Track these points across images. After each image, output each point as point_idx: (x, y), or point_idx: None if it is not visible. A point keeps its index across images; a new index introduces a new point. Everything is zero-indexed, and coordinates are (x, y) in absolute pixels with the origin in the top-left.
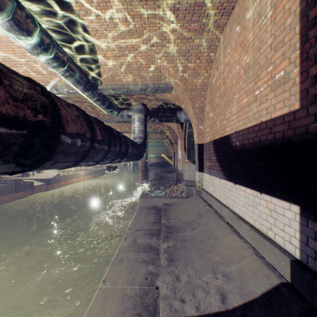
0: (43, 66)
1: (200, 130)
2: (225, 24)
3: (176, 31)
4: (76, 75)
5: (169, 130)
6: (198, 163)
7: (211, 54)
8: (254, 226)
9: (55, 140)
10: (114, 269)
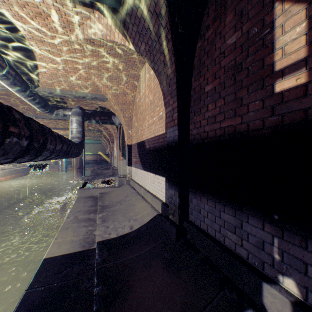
0: None
1: (129, 134)
2: (142, 67)
3: (109, 64)
4: (13, 78)
5: (105, 129)
6: (128, 159)
7: (135, 82)
8: (153, 194)
9: (45, 147)
10: (62, 232)
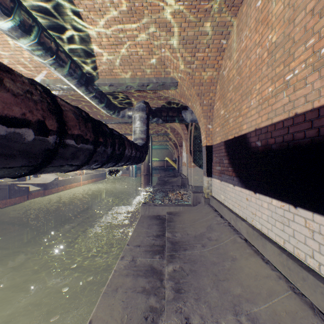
0: (31, 57)
1: (208, 129)
2: (241, 2)
3: (182, 12)
4: (67, 66)
5: (173, 132)
6: (206, 167)
7: (222, 41)
8: (284, 248)
9: None
10: (106, 302)
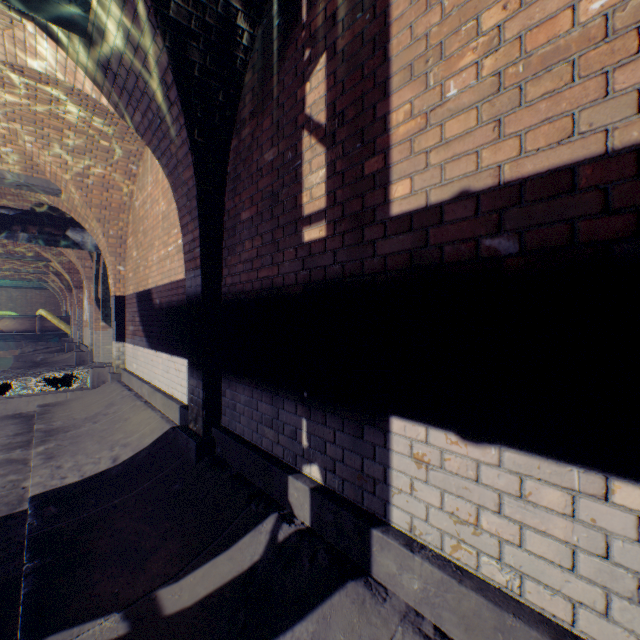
0: None
1: (120, 273)
2: None
3: (65, 120)
4: None
5: (59, 257)
6: (117, 327)
7: (132, 166)
8: (168, 393)
9: None
10: None
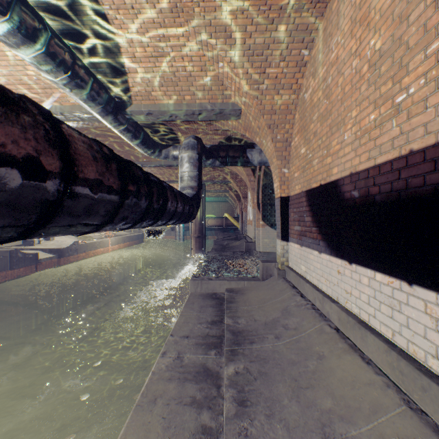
0: (38, 74)
1: (284, 175)
2: None
3: (248, 11)
4: (88, 86)
5: (234, 179)
6: (281, 226)
7: (304, 51)
8: (393, 342)
9: None
10: (139, 420)
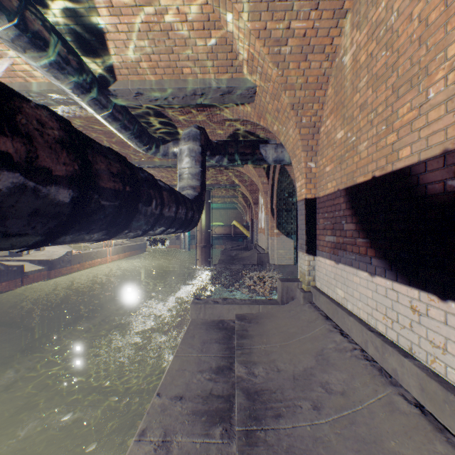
0: None
1: (310, 170)
2: None
3: None
4: (49, 46)
5: (244, 182)
6: (306, 236)
7: None
8: None
9: None
10: None
